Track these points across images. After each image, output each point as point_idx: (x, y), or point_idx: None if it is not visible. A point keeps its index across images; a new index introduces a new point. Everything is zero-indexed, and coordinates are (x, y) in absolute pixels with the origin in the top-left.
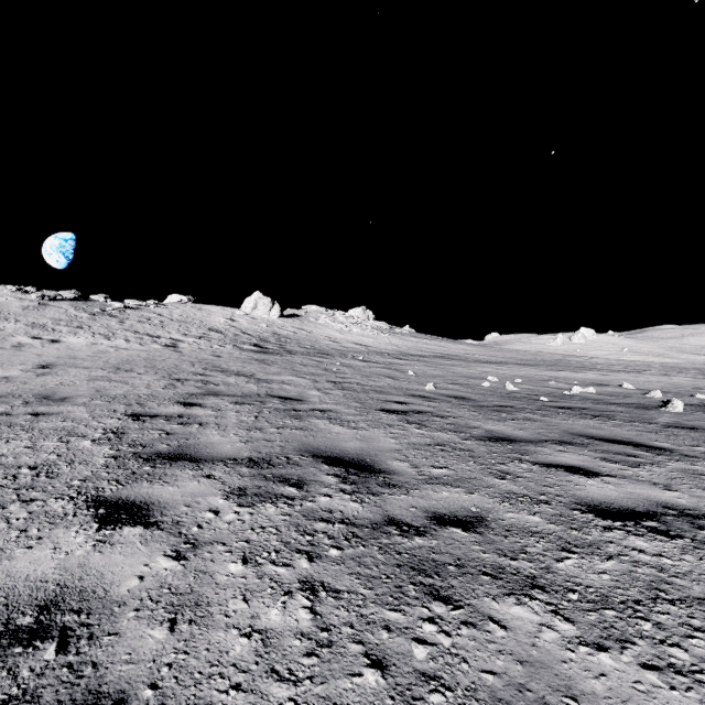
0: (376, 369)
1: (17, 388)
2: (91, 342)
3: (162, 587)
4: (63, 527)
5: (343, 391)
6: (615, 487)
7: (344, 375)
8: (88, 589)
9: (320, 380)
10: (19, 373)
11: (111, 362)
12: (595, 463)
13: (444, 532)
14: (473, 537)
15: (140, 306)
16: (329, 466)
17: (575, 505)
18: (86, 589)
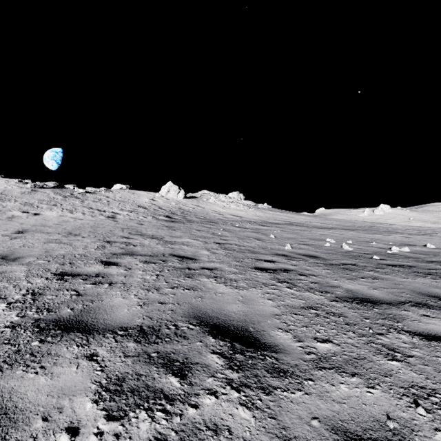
0: (247, 233)
1: None
2: (60, 214)
3: None
4: None
5: (225, 251)
6: None
7: (226, 237)
8: None
9: (209, 242)
10: None
11: (67, 229)
12: None
13: None
14: None
15: (95, 192)
16: (215, 339)
17: None
18: None
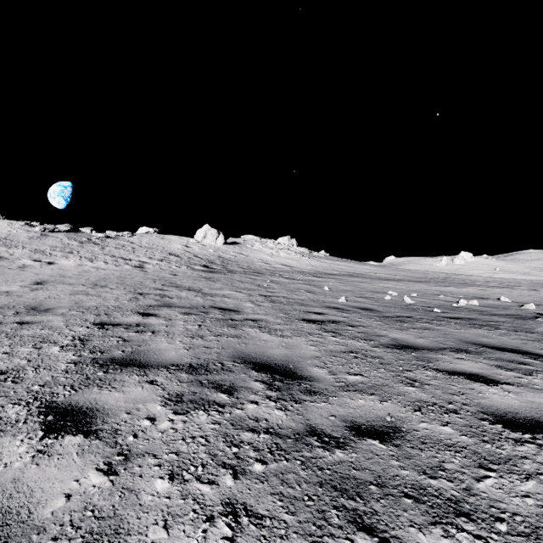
0: (298, 285)
1: (13, 300)
2: (78, 263)
3: (86, 509)
4: (11, 435)
5: (271, 303)
6: (515, 395)
7: (273, 290)
8: (13, 511)
9: (253, 294)
10: (18, 289)
11: (91, 280)
12: (492, 370)
13: (363, 444)
14: (390, 450)
15: (117, 236)
16: (258, 372)
17: (482, 414)
18: (11, 510)
